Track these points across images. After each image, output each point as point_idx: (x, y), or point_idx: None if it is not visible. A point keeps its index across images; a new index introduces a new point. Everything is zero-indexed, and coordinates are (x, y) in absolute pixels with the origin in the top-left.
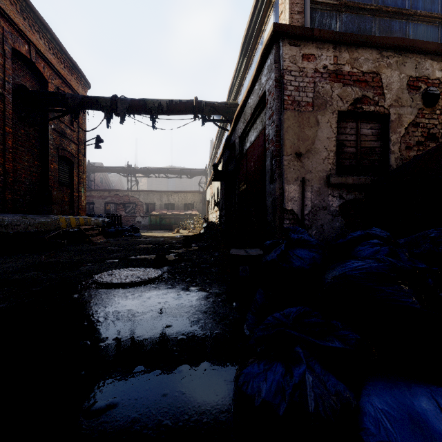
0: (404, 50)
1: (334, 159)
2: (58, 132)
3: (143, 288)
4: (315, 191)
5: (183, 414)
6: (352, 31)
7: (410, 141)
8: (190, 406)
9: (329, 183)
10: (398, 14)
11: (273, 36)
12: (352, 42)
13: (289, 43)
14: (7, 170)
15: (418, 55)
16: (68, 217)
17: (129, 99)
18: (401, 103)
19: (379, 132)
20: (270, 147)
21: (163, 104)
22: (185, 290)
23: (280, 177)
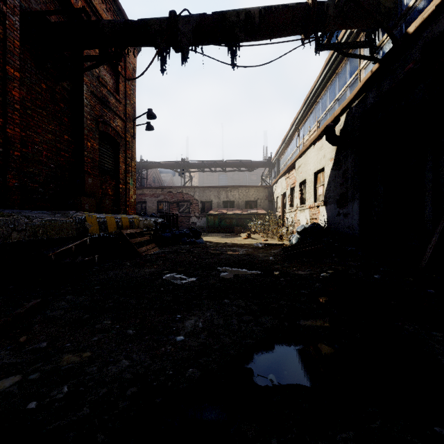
0: None
1: None
2: (98, 99)
3: None
4: None
5: None
6: None
7: None
8: None
9: None
10: None
11: None
12: None
13: None
14: (11, 138)
15: None
16: (103, 215)
17: (196, 14)
18: None
19: None
20: None
21: (253, 14)
22: None
23: None
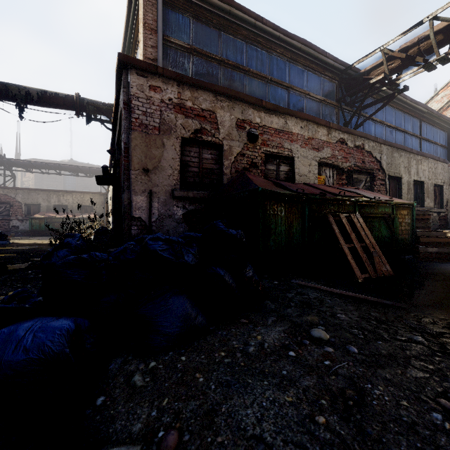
0: (234, 98)
1: (178, 176)
2: None
3: None
4: (162, 202)
5: None
6: (202, 72)
7: (239, 167)
8: None
9: (174, 196)
10: (237, 67)
11: (121, 64)
12: (191, 84)
13: (136, 73)
14: None
15: (244, 104)
16: None
17: None
18: (232, 137)
19: (217, 158)
20: (123, 161)
21: (33, 94)
22: (2, 295)
23: (128, 189)
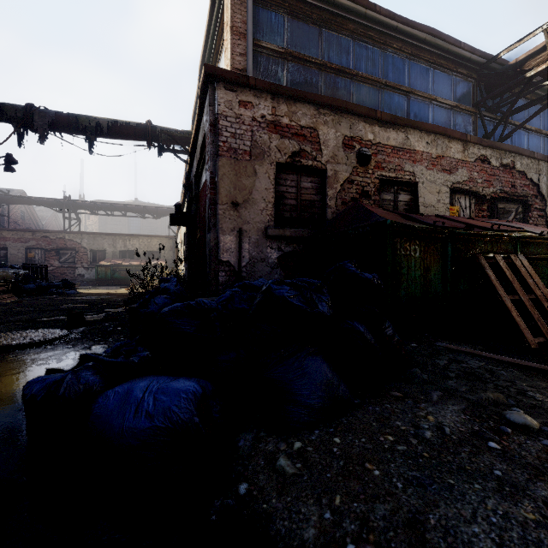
0: (340, 110)
1: (273, 211)
2: None
3: (33, 350)
4: (254, 243)
5: (0, 434)
6: (298, 82)
7: (346, 197)
8: (11, 429)
9: (267, 235)
10: (342, 72)
11: (207, 77)
12: (289, 96)
13: (224, 87)
14: None
15: (353, 116)
16: None
17: (52, 112)
18: (337, 160)
19: (319, 187)
20: (208, 194)
21: (103, 124)
22: (86, 348)
23: (215, 227)
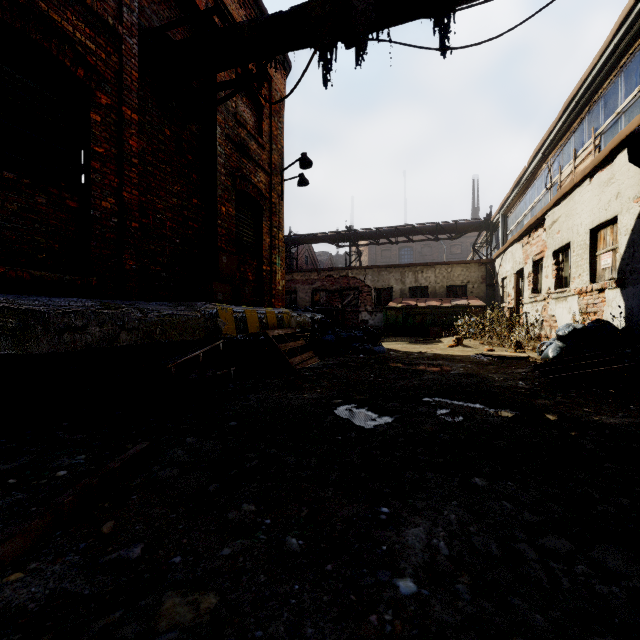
0: None
1: None
2: (235, 145)
3: None
4: None
5: None
6: None
7: None
8: None
9: None
10: None
11: None
12: None
13: None
14: (128, 204)
15: None
16: (241, 308)
17: None
18: None
19: None
20: None
21: None
22: None
23: None
